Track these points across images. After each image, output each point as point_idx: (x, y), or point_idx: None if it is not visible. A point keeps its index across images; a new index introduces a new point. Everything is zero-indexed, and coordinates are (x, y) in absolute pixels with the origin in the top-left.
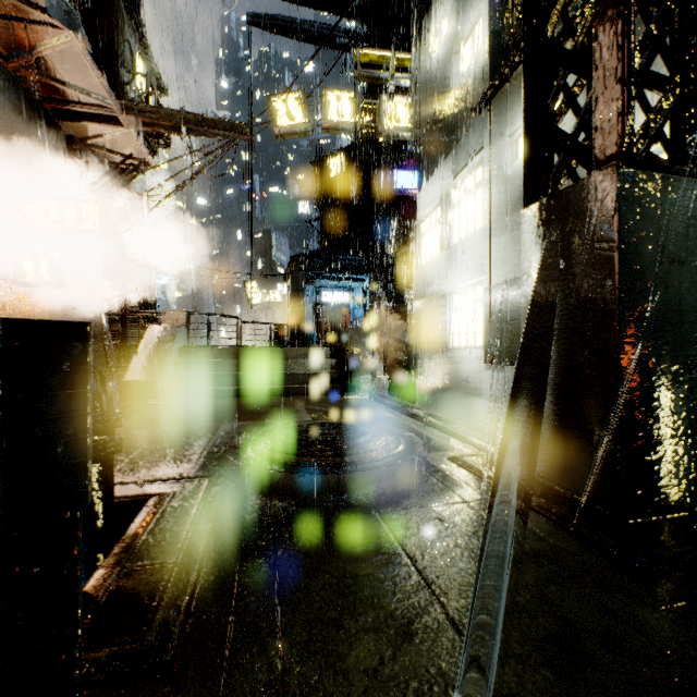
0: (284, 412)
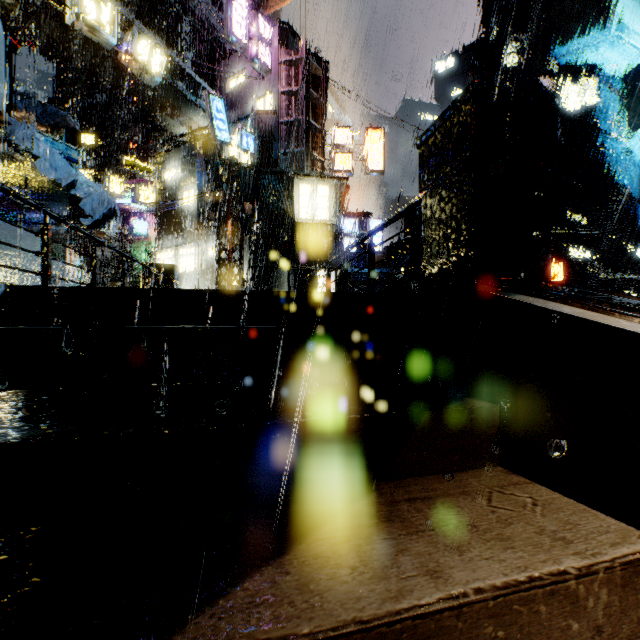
0: None
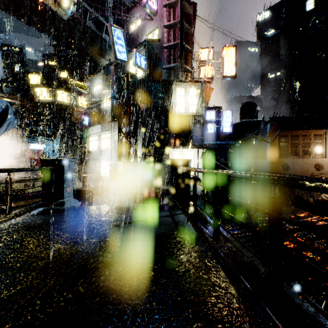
0: None
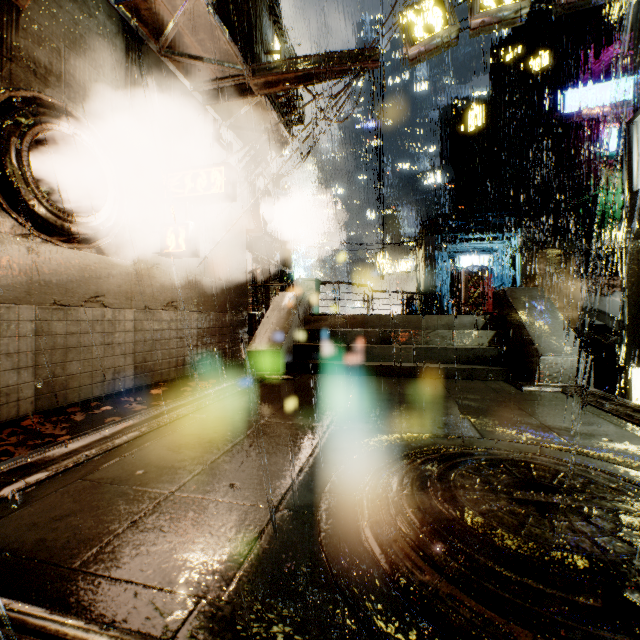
0: (426, 409)
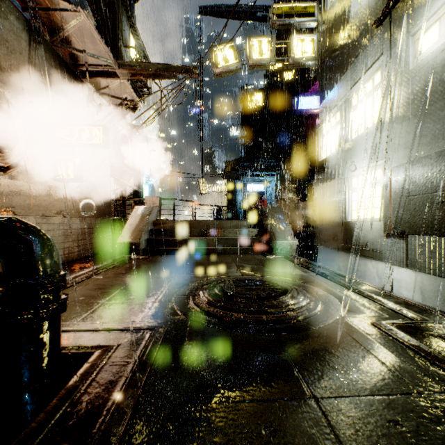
0: (220, 267)
